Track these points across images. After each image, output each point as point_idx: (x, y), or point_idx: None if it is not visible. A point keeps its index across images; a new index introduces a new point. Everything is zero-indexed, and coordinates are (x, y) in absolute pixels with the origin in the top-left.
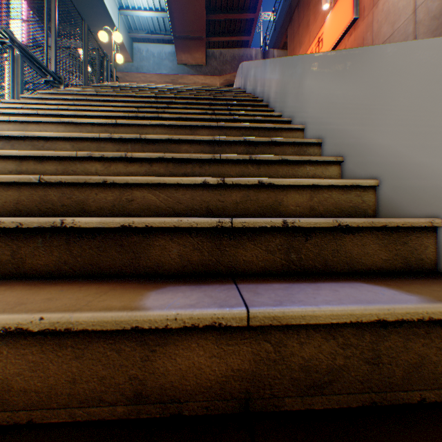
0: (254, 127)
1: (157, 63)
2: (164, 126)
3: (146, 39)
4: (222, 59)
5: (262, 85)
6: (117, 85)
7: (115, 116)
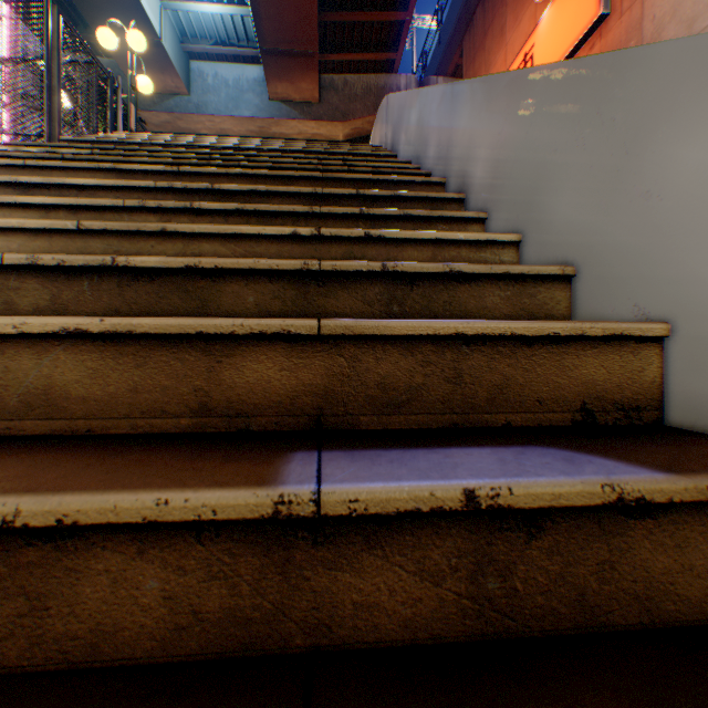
0: (473, 333)
1: (234, 98)
2: (86, 333)
3: (213, 55)
4: (347, 93)
5: (444, 145)
6: (122, 137)
7: None
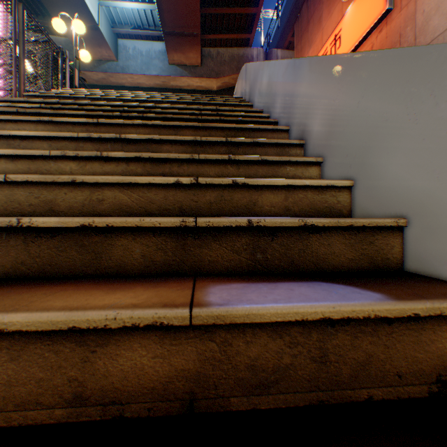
0: (339, 317)
1: (146, 63)
2: None
3: (132, 35)
4: (219, 59)
5: (288, 102)
6: (67, 93)
7: None
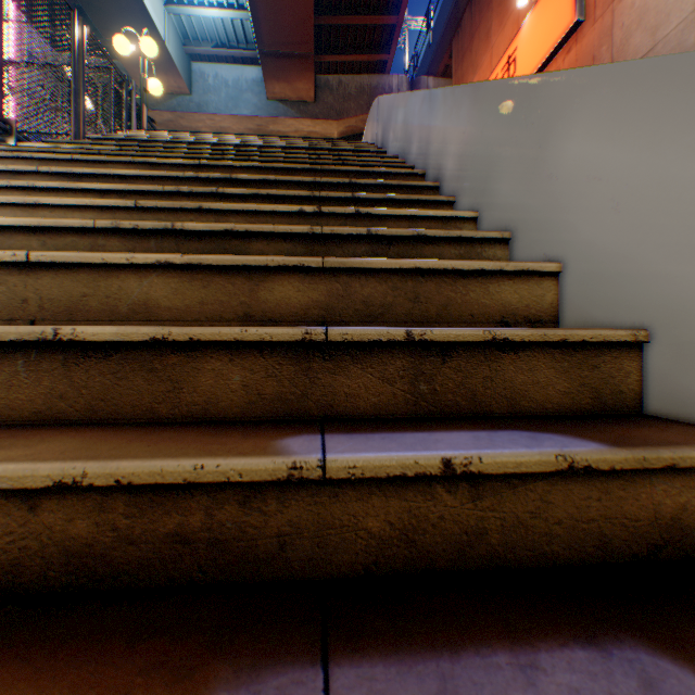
0: (426, 268)
1: (233, 98)
2: (171, 265)
3: (213, 57)
4: (341, 92)
5: (424, 142)
6: (140, 136)
7: (58, 226)
